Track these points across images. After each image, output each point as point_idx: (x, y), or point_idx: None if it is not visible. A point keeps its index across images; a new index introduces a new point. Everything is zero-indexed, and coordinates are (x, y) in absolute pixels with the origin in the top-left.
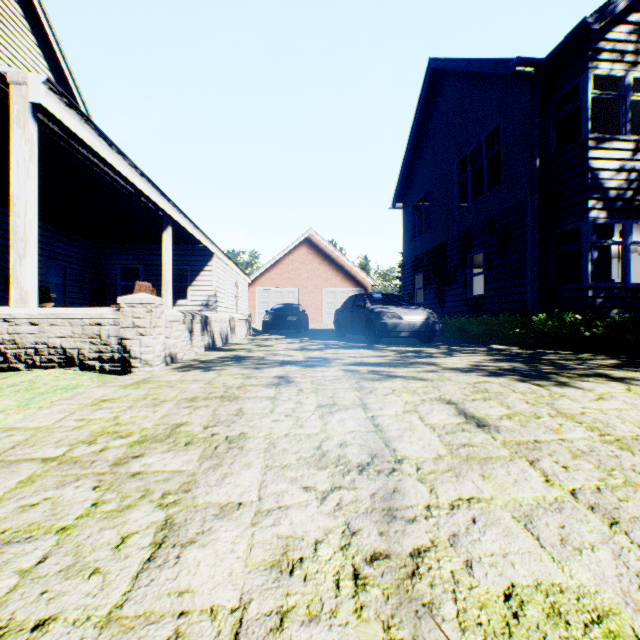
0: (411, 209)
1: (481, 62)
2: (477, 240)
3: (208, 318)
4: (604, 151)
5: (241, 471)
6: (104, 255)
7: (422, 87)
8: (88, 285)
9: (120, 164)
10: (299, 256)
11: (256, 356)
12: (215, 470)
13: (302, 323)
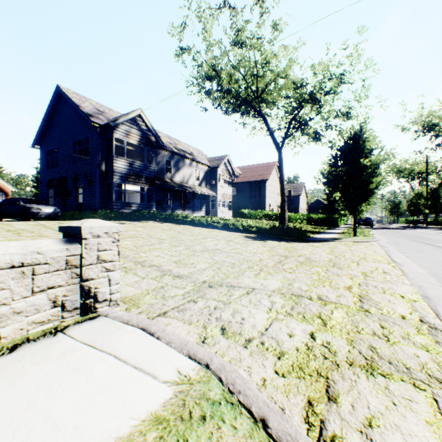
0: (47, 152)
1: (81, 110)
2: (81, 179)
3: None
4: (119, 161)
5: (17, 225)
6: None
7: (54, 95)
8: None
9: None
10: None
11: None
12: (12, 225)
13: None
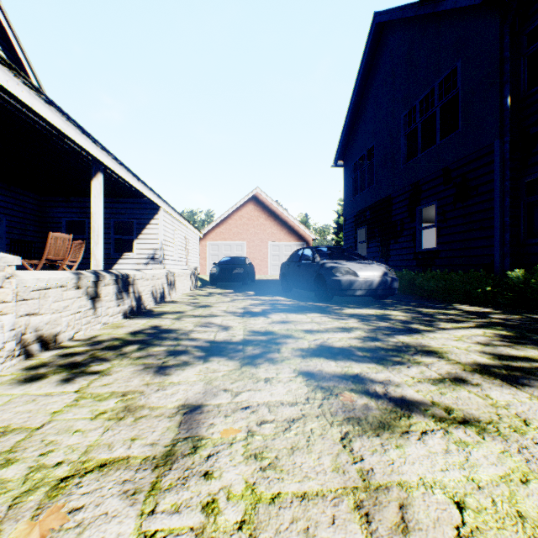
0: (353, 166)
1: None
2: (429, 191)
3: (129, 277)
4: None
5: None
6: (48, 208)
7: (366, 43)
8: (30, 238)
9: (6, 79)
10: (247, 212)
11: (181, 329)
12: None
13: (248, 275)
